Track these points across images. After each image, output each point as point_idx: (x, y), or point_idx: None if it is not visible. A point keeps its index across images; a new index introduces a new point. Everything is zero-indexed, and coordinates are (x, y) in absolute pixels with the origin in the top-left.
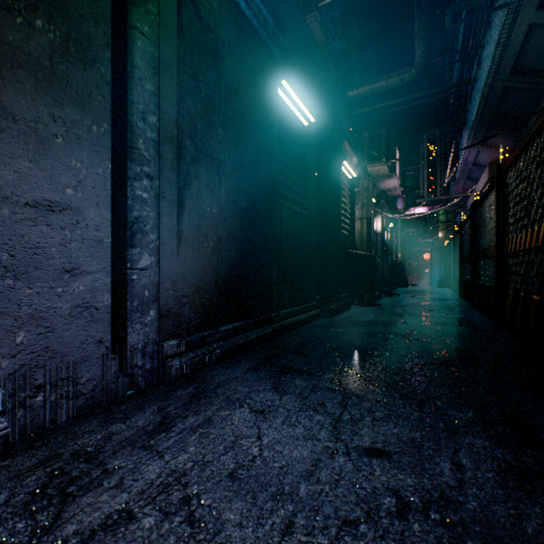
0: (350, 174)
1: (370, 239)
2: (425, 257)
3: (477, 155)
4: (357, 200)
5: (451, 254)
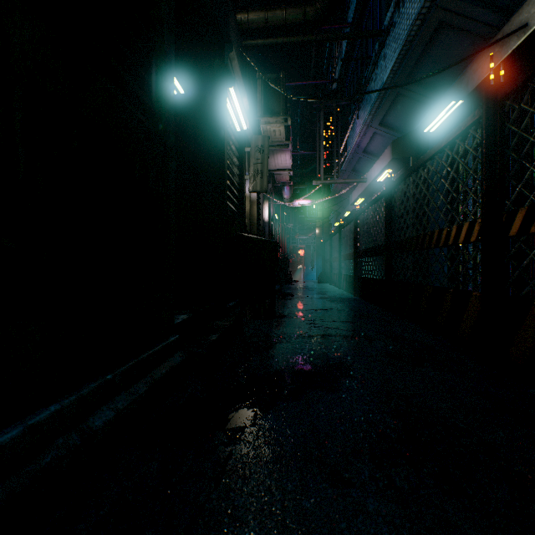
0: (239, 122)
1: (259, 226)
2: (301, 253)
3: (370, 140)
4: (246, 170)
5: (333, 249)
